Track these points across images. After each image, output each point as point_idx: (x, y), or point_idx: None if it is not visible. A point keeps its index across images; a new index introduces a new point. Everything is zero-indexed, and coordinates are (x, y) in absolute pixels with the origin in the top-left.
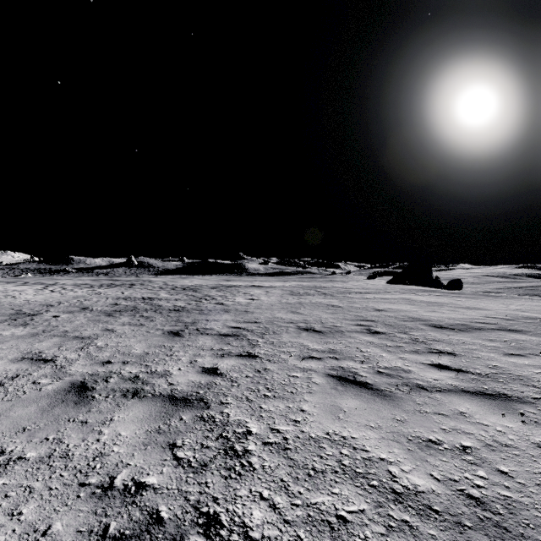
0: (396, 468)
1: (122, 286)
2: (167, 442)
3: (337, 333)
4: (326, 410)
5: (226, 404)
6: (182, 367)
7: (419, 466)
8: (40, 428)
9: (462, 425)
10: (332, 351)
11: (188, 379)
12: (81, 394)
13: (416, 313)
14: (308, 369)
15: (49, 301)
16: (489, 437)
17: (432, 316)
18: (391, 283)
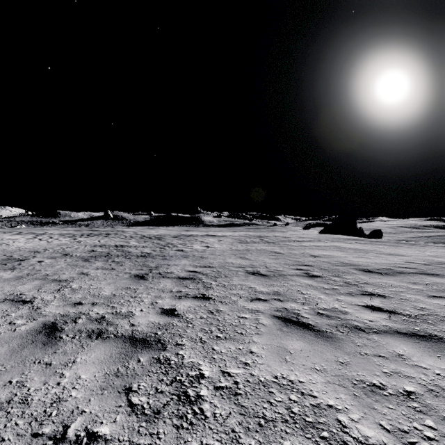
0: (344, 417)
1: (100, 236)
2: (124, 386)
3: (280, 276)
4: (274, 352)
5: (181, 345)
6: (143, 308)
7: (367, 414)
8: (6, 370)
9: (402, 368)
10: (276, 293)
11: (149, 320)
12: (50, 335)
13: (346, 258)
14: (255, 311)
15: (37, 248)
16: (429, 381)
17: (360, 261)
18: (323, 233)
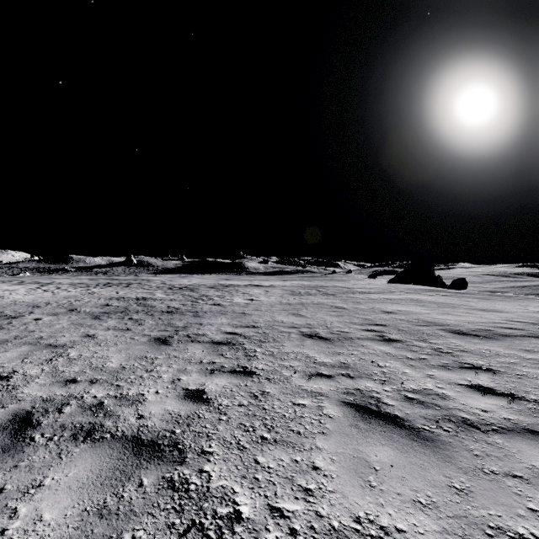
0: None
1: (119, 286)
2: (108, 538)
3: (346, 341)
4: (349, 467)
5: (208, 454)
6: (160, 388)
7: None
8: None
9: None
10: (344, 365)
11: (165, 409)
12: (18, 433)
13: (429, 315)
14: (317, 393)
15: (37, 301)
16: None
17: (448, 320)
18: (393, 282)
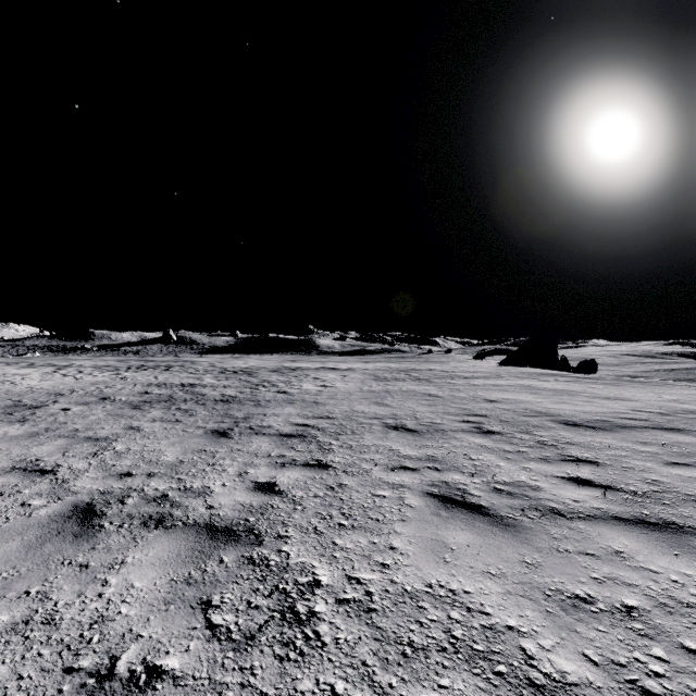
0: (531, 643)
1: (156, 369)
2: (199, 599)
3: (437, 433)
4: (426, 547)
5: (285, 538)
6: (227, 481)
7: (566, 639)
8: (20, 575)
9: (621, 572)
10: (431, 458)
11: (235, 500)
12: (85, 522)
13: (540, 405)
14: (399, 485)
15: (59, 388)
16: (661, 591)
17: (562, 409)
18: (505, 365)
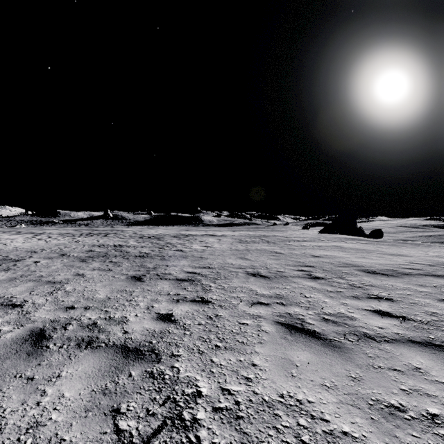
0: None
1: (99, 235)
2: (111, 407)
3: (282, 278)
4: (278, 364)
5: (177, 356)
6: (139, 313)
7: (389, 443)
8: None
9: (422, 385)
10: (278, 296)
11: (143, 327)
12: (37, 343)
13: (348, 259)
14: (257, 316)
15: (34, 248)
16: None
17: (363, 262)
18: (323, 232)
